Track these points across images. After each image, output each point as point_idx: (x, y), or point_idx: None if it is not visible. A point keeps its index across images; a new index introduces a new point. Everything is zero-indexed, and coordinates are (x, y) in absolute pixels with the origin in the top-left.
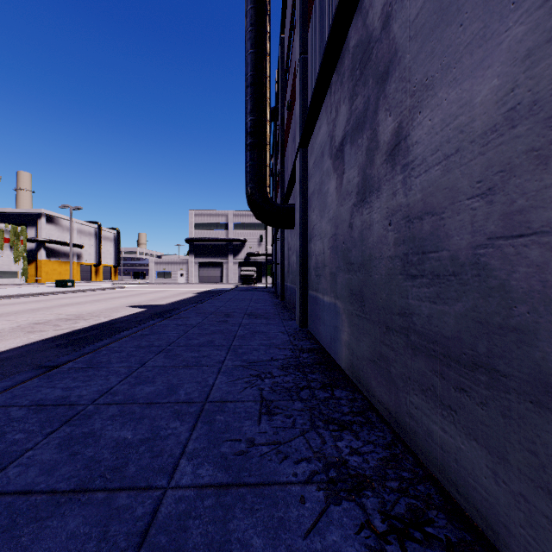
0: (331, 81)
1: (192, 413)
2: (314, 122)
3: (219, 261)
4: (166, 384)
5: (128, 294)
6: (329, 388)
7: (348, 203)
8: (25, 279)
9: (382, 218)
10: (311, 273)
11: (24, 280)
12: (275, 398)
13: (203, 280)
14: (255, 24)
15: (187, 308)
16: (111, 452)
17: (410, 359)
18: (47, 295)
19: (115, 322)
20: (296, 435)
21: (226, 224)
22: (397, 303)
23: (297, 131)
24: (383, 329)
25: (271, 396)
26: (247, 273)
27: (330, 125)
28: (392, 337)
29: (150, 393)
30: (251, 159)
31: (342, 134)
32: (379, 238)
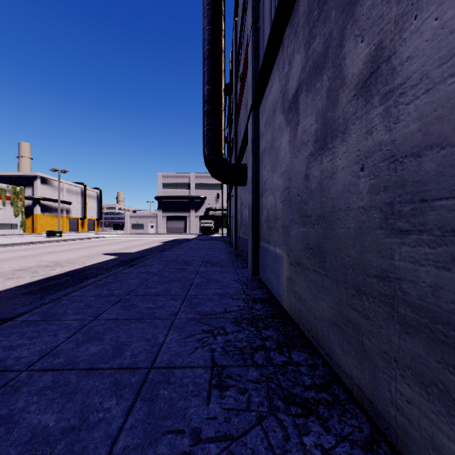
0: (284, 37)
1: (133, 385)
2: (265, 83)
3: (183, 215)
4: (113, 342)
5: (105, 243)
6: (286, 349)
7: (303, 154)
8: (23, 230)
9: (350, 163)
10: (263, 226)
11: (22, 231)
12: (227, 363)
13: (169, 231)
14: (212, 3)
15: (152, 256)
16: (20, 452)
17: (398, 336)
18: (37, 244)
19: (87, 268)
20: (251, 424)
21: (189, 184)
22: (373, 263)
23: (249, 96)
24: (351, 292)
25: (223, 360)
26: (207, 225)
27: (283, 80)
28: (365, 303)
29: (94, 355)
30: (208, 124)
31: (297, 85)
32: (345, 187)
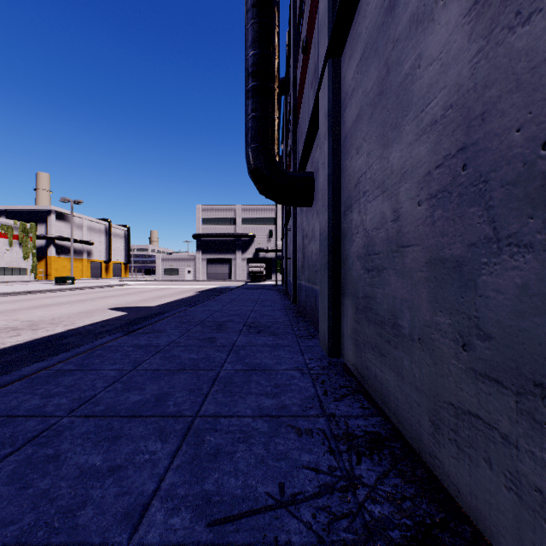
0: None
1: None
2: None
3: (227, 258)
4: None
5: (124, 292)
6: None
7: None
8: (34, 276)
9: None
10: (352, 266)
11: (33, 277)
12: None
13: (210, 277)
14: None
15: (172, 313)
16: None
17: None
18: (37, 293)
19: (68, 334)
20: None
21: (234, 219)
22: None
23: (321, 42)
24: None
25: None
26: (256, 270)
27: None
28: None
29: None
30: (253, 110)
31: None
32: None
